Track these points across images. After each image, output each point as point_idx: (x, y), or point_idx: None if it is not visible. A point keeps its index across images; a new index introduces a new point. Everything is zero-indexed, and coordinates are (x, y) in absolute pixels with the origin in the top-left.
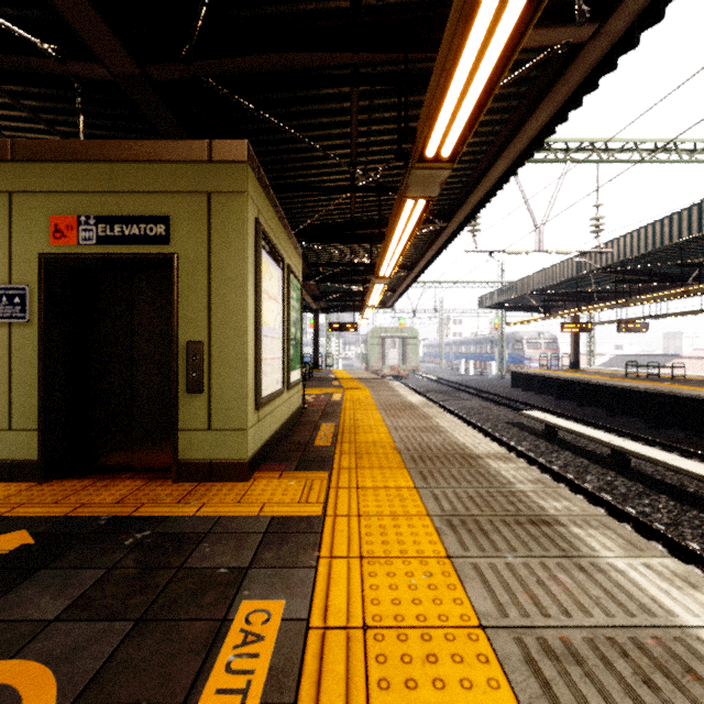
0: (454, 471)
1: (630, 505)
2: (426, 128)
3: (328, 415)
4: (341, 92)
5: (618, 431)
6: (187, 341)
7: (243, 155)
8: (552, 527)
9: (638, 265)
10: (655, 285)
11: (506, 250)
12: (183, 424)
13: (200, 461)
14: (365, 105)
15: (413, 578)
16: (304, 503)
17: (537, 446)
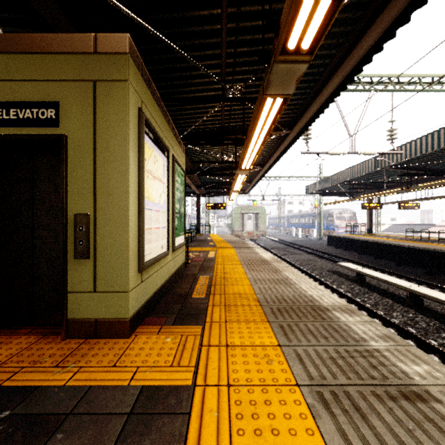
0: (310, 325)
1: (432, 338)
2: (292, 8)
3: (204, 269)
4: (213, 14)
5: (406, 277)
6: (75, 213)
7: (125, 47)
8: (429, 404)
9: (417, 163)
10: (426, 177)
11: (329, 151)
12: (71, 286)
13: (87, 320)
14: (233, 27)
15: None
16: (176, 366)
17: (352, 288)
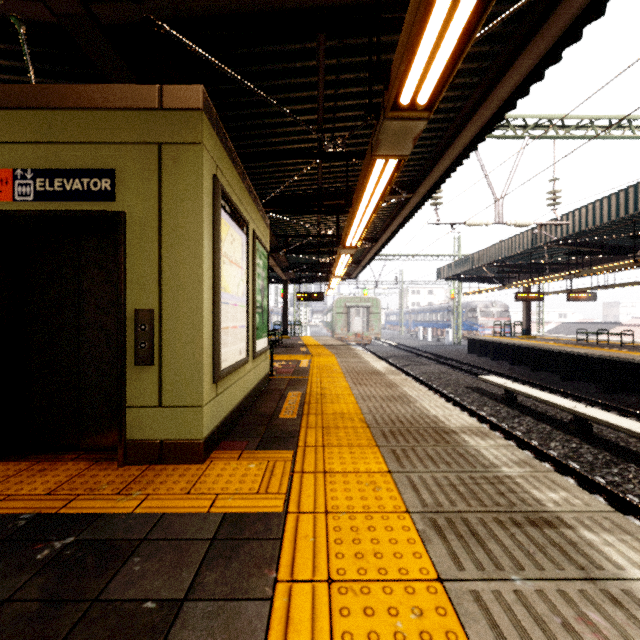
0: (430, 449)
1: (599, 474)
2: (403, 62)
3: (295, 383)
4: (307, 49)
5: (574, 396)
6: (135, 308)
7: (198, 102)
8: (558, 530)
9: (590, 238)
10: (604, 257)
11: (467, 222)
12: (130, 400)
13: (150, 441)
14: (332, 63)
15: (398, 618)
16: (263, 494)
17: (498, 411)
